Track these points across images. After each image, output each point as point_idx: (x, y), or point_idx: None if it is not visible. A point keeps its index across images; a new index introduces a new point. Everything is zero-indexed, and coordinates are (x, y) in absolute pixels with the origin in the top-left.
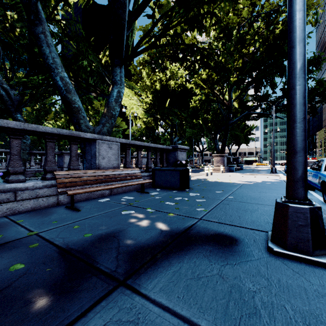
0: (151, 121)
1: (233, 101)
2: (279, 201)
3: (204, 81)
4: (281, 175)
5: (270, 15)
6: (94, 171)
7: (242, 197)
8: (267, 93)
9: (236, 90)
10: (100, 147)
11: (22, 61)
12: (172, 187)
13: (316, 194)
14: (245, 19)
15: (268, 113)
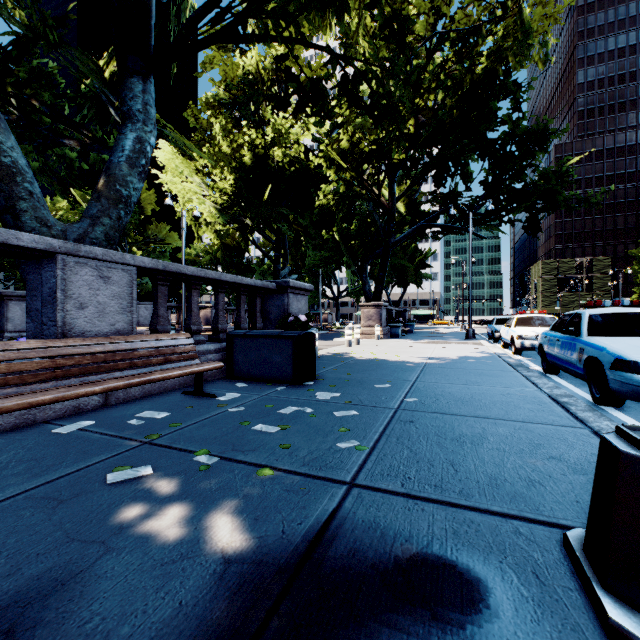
0: (234, 234)
1: (397, 200)
2: (633, 450)
3: (343, 155)
4: (486, 343)
5: (465, 38)
6: (42, 345)
7: (437, 398)
8: (456, 191)
9: (402, 180)
10: (71, 277)
11: None
12: (275, 377)
13: (565, 383)
14: (421, 38)
15: (459, 227)
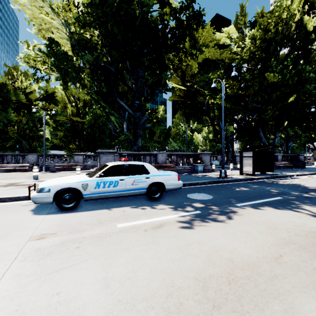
0: None
1: None
2: None
3: None
4: None
5: None
6: (279, 162)
7: None
8: None
9: None
10: (278, 157)
11: (234, 128)
12: (299, 167)
13: None
14: None
15: None
